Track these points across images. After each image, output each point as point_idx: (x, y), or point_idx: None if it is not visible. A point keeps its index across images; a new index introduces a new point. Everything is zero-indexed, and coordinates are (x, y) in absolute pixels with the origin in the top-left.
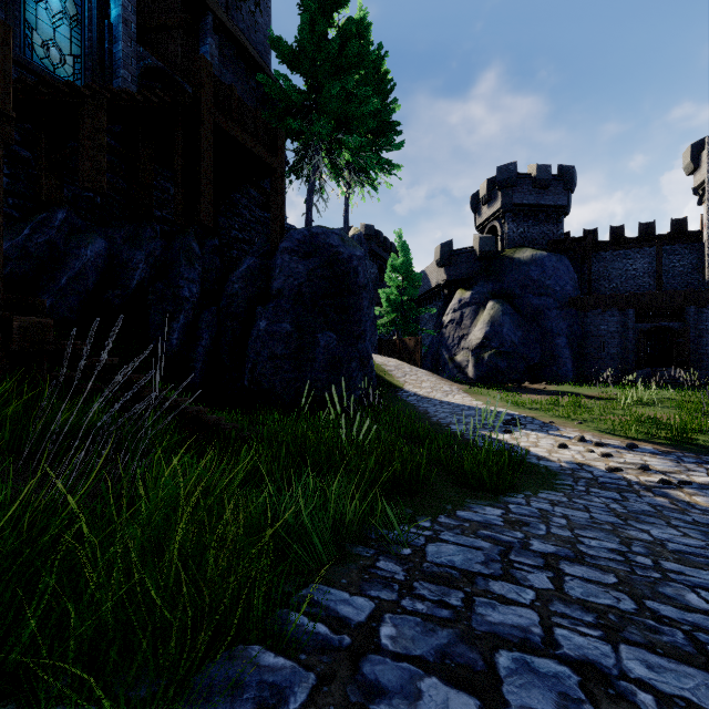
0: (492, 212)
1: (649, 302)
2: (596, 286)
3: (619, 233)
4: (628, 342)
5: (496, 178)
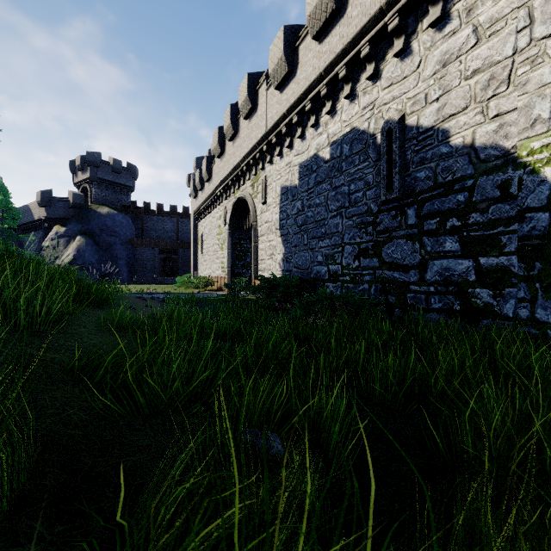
0: (85, 177)
1: (165, 245)
2: (149, 234)
3: (161, 207)
4: (156, 264)
5: (86, 158)
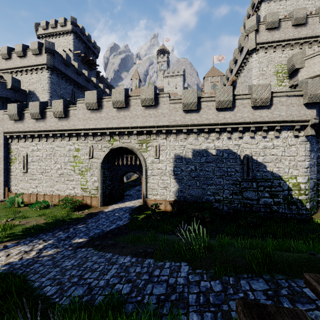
0: None
1: None
2: None
3: None
4: None
5: None
